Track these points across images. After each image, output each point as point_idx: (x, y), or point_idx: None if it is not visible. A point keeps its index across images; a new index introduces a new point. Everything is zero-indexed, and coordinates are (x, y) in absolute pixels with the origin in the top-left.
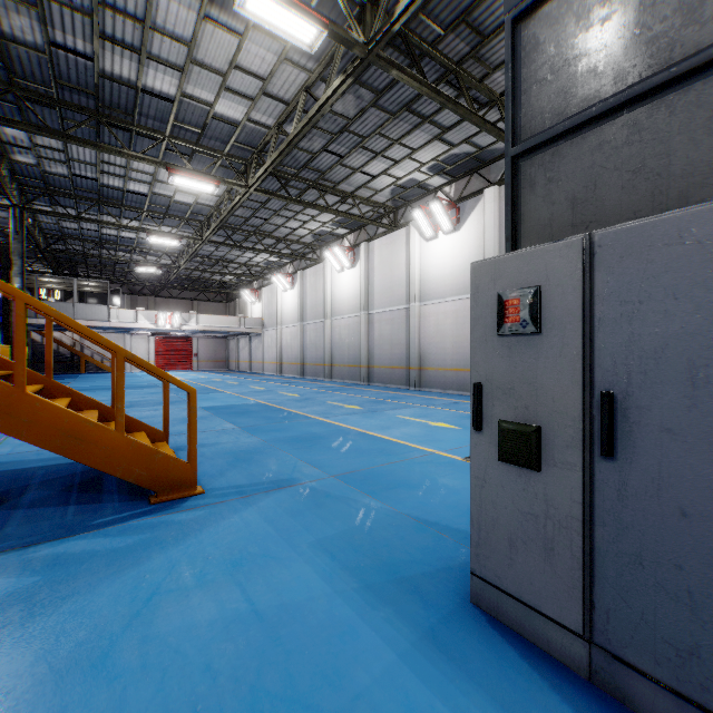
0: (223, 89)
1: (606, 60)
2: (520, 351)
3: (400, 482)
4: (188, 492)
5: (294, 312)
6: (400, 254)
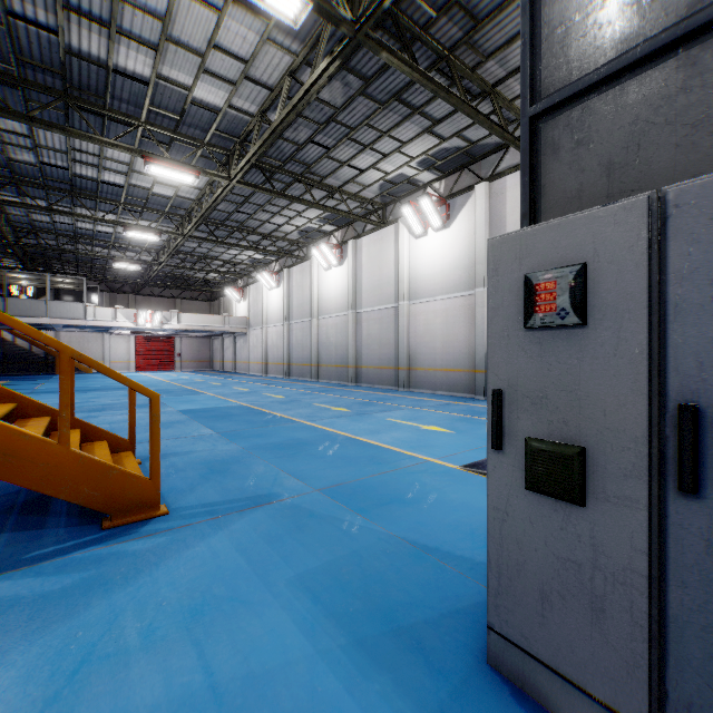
0: (202, 71)
1: None
2: (556, 349)
3: (393, 497)
4: (149, 514)
5: (280, 311)
6: (389, 252)
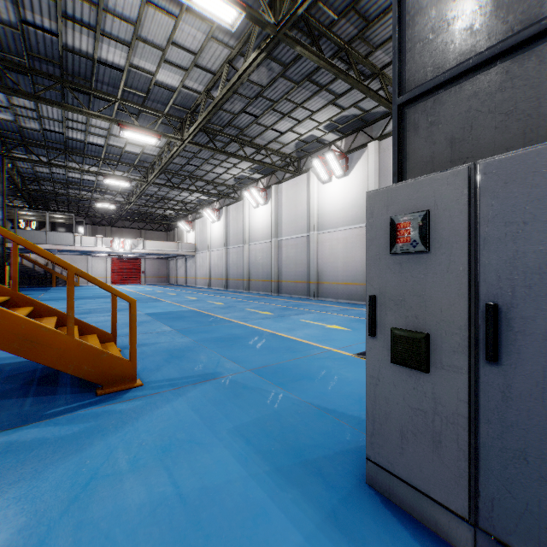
0: (162, 61)
1: (481, 19)
2: (411, 267)
3: (304, 375)
4: (129, 385)
5: (220, 239)
6: (302, 194)
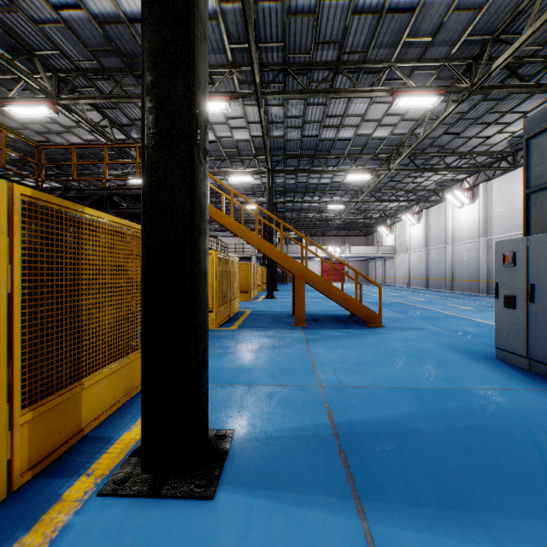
0: (378, 126)
1: None
2: (509, 272)
3: (483, 335)
4: (379, 325)
5: (420, 240)
6: (519, 189)
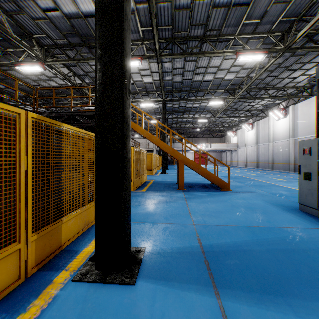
0: (227, 73)
1: None
2: (306, 158)
3: (291, 196)
4: (228, 190)
5: (253, 140)
6: (314, 108)
